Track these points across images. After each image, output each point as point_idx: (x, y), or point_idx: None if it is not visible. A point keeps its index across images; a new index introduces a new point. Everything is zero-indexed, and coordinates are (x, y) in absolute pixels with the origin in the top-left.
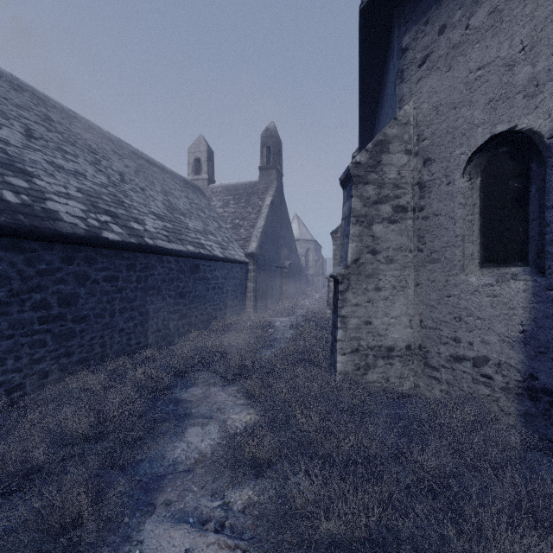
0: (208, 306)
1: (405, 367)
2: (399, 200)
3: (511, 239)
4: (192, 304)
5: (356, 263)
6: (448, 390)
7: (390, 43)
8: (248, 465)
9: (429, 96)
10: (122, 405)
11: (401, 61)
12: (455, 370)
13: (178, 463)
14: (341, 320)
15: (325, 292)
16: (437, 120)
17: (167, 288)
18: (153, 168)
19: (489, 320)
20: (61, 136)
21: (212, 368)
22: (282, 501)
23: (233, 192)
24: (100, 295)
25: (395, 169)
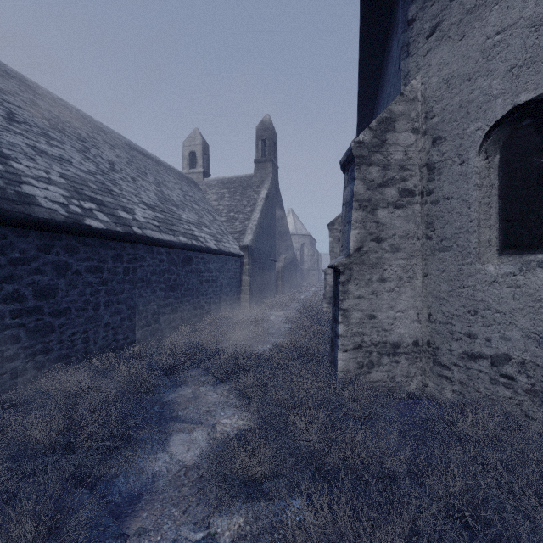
0: (201, 299)
1: (412, 365)
2: (406, 183)
3: (537, 222)
4: (184, 297)
5: (359, 251)
6: (462, 391)
7: (393, 19)
8: (238, 485)
9: (439, 68)
10: (97, 410)
11: (407, 34)
12: (470, 369)
13: (158, 479)
14: (343, 314)
15: (320, 286)
16: (448, 94)
17: (157, 280)
18: (146, 159)
19: (510, 314)
20: (48, 123)
21: (203, 365)
22: (280, 542)
23: (228, 185)
24: (83, 286)
25: (401, 149)
